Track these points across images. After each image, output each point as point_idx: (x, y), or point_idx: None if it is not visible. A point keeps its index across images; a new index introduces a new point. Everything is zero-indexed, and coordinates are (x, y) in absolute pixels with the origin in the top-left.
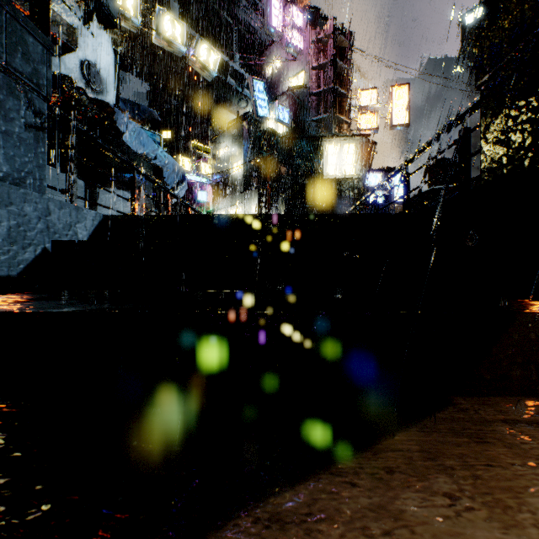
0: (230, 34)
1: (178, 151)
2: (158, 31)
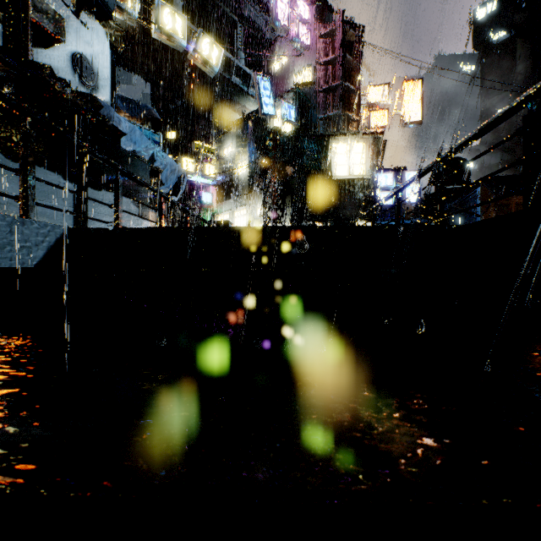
0: (235, 31)
1: (182, 152)
2: (158, 24)
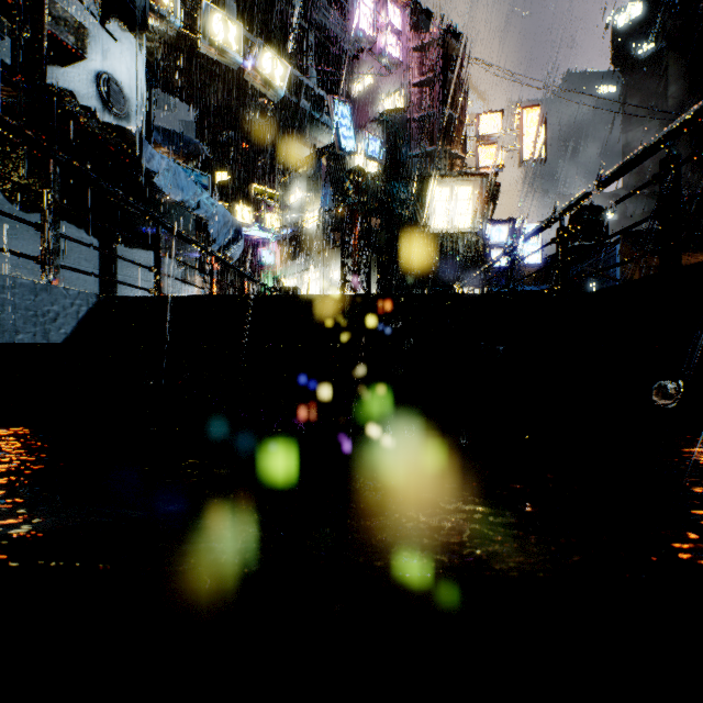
0: (304, 42)
1: (236, 197)
2: (205, 34)
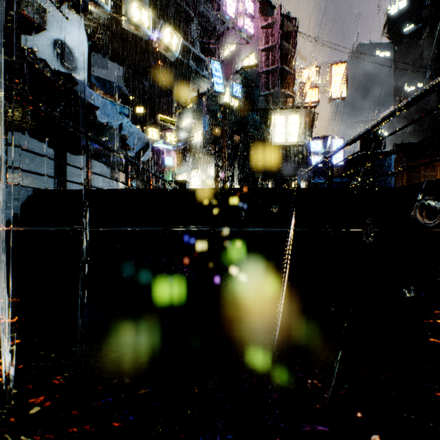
0: (191, 24)
1: (149, 123)
2: (127, 16)
